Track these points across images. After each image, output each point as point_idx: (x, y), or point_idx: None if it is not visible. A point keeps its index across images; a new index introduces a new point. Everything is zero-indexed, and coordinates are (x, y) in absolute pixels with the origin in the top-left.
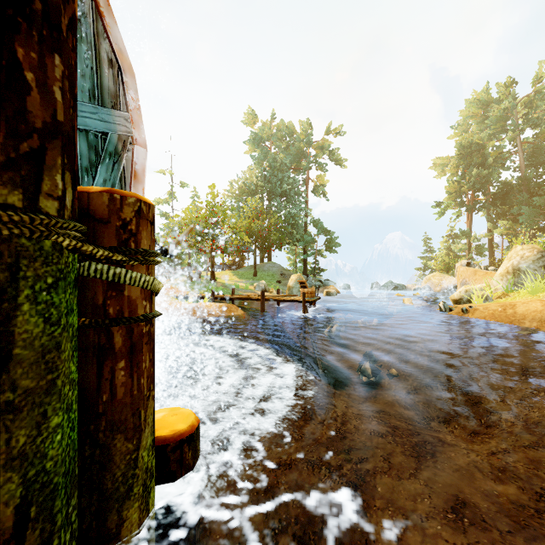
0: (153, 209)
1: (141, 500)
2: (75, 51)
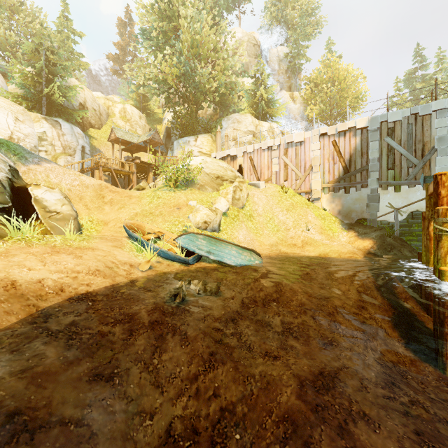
0: (437, 209)
1: (435, 270)
2: (437, 187)
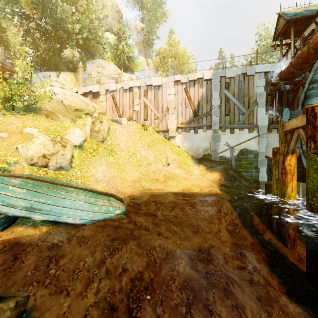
0: None
1: None
2: (315, 119)
